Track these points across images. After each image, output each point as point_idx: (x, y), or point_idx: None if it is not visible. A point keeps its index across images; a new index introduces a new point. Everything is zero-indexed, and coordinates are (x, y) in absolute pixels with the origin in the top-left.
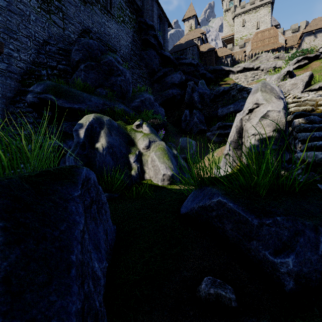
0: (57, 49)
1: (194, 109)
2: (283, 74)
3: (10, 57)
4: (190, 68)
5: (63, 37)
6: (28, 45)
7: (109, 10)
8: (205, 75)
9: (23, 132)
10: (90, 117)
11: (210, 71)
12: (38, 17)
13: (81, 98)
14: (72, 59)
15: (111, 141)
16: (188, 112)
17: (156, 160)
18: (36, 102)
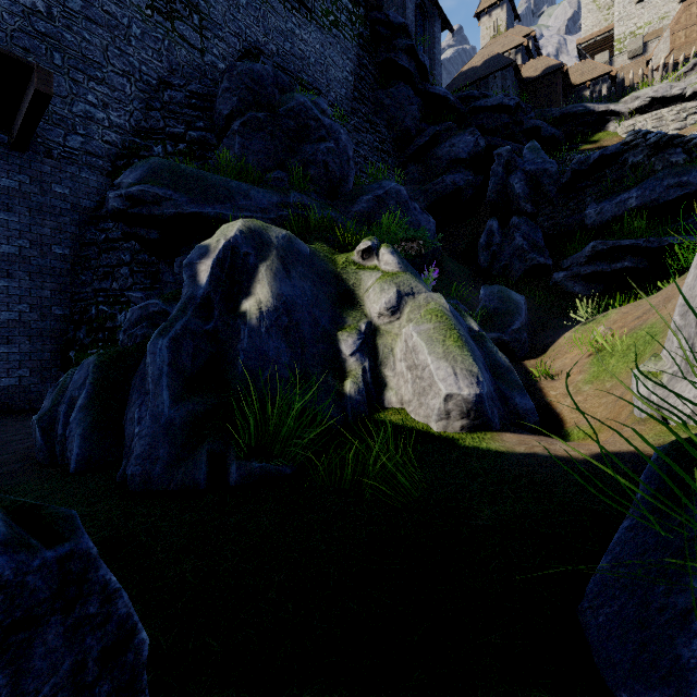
0: (186, 95)
1: (513, 216)
2: None
3: (90, 120)
4: (498, 117)
5: (201, 70)
6: (127, 93)
7: (304, 1)
8: (539, 131)
9: None
10: (232, 228)
11: (551, 120)
12: (148, 28)
13: (225, 191)
14: (216, 113)
15: (289, 294)
16: (498, 226)
17: (420, 348)
18: (125, 209)
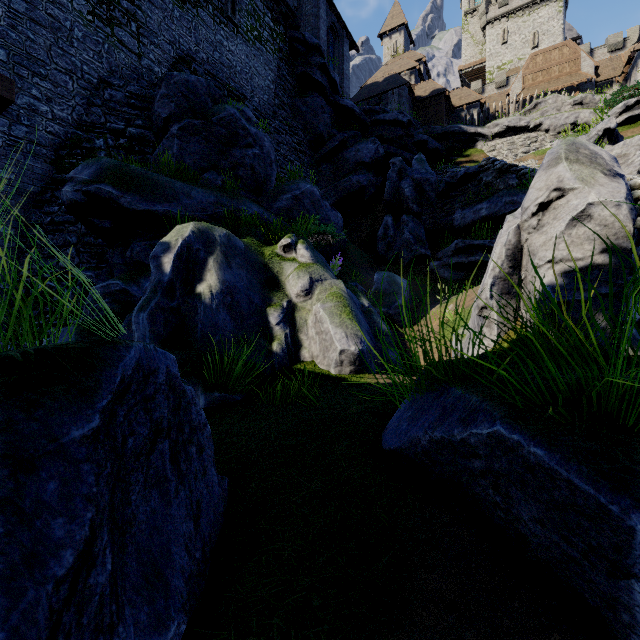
0: (125, 95)
1: (403, 215)
2: (595, 135)
3: (34, 112)
4: (395, 130)
5: (139, 72)
6: (70, 89)
7: (231, 17)
8: (426, 144)
9: None
10: (187, 229)
11: (435, 135)
12: (90, 32)
13: (171, 191)
14: (155, 114)
15: (231, 280)
16: (392, 221)
17: (325, 319)
18: (81, 202)
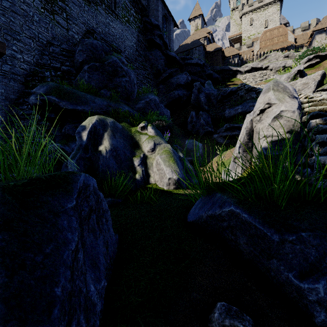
0: (60, 50)
1: (200, 111)
2: (293, 73)
3: (14, 58)
4: (196, 68)
5: (67, 38)
6: (32, 46)
7: (114, 10)
8: (212, 75)
9: (13, 135)
10: (93, 119)
11: (216, 71)
12: (42, 18)
13: (85, 99)
14: (75, 60)
15: (115, 144)
16: (195, 114)
17: (161, 163)
18: (39, 104)
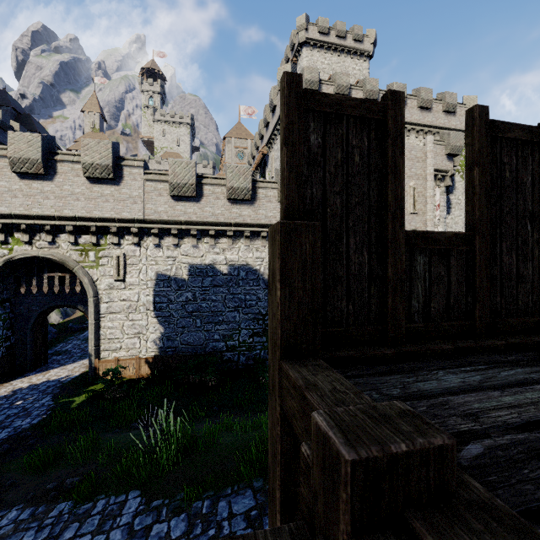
0: None
1: None
2: None
3: None
4: None
5: None
6: None
7: None
8: None
9: None
10: None
11: None
12: None
13: None
14: None
15: None
16: None
17: (55, 315)
18: None
